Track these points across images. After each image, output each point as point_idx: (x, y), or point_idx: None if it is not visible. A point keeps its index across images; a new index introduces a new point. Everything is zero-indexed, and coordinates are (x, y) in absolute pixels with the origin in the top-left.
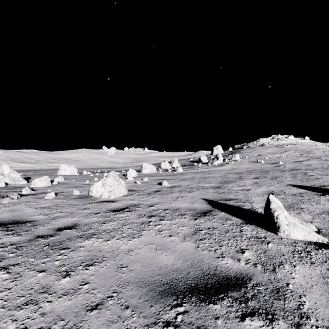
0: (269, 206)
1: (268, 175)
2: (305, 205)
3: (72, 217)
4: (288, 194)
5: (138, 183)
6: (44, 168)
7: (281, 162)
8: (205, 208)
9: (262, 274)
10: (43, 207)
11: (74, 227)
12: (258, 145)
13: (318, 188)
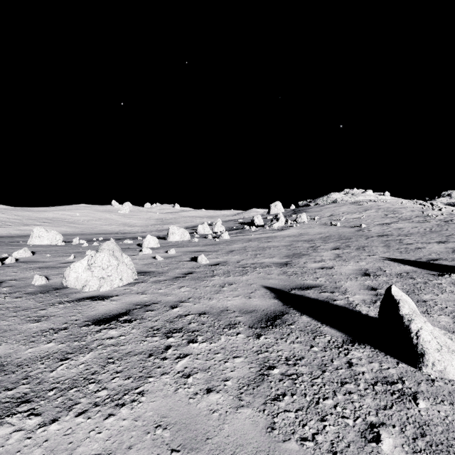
0: (398, 310)
1: (351, 244)
2: (426, 294)
3: None
4: (390, 273)
5: (158, 258)
6: (13, 234)
7: (364, 224)
8: (272, 308)
9: None
10: None
11: None
12: (330, 202)
13: (429, 264)
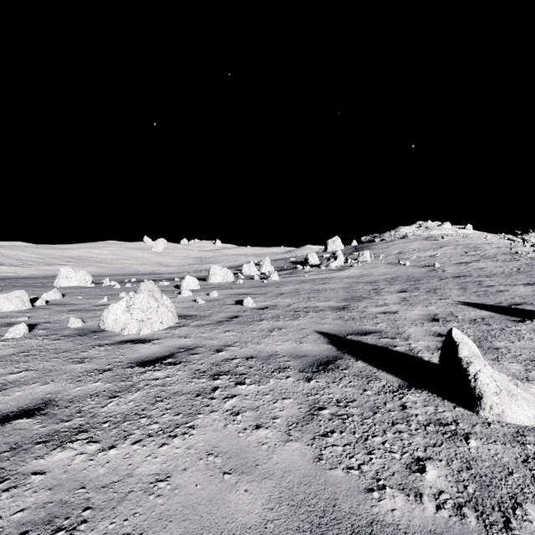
0: (456, 353)
1: (421, 286)
2: (500, 341)
3: (45, 382)
4: (462, 319)
5: (199, 301)
6: (36, 275)
7: (438, 263)
8: (325, 354)
9: None
10: None
11: (41, 410)
12: (398, 237)
13: (509, 309)
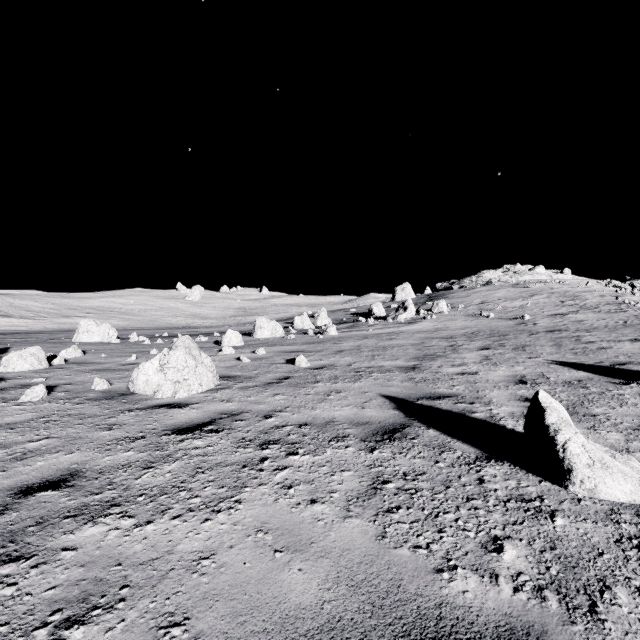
0: (543, 419)
1: (507, 342)
2: (599, 407)
3: (70, 451)
4: (555, 381)
5: (243, 360)
6: (50, 329)
7: (528, 315)
8: (391, 420)
9: (568, 627)
10: (6, 424)
11: (68, 482)
12: (481, 284)
13: (612, 370)
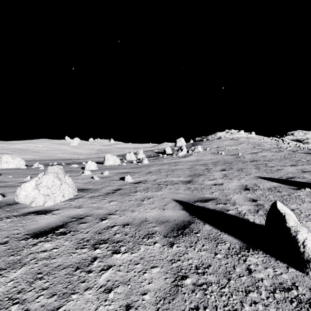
0: (285, 223)
1: (233, 166)
2: (292, 204)
3: None
4: (263, 188)
5: (95, 178)
6: None
7: (240, 153)
8: (182, 219)
9: None
10: None
11: None
12: (216, 138)
13: (288, 181)
